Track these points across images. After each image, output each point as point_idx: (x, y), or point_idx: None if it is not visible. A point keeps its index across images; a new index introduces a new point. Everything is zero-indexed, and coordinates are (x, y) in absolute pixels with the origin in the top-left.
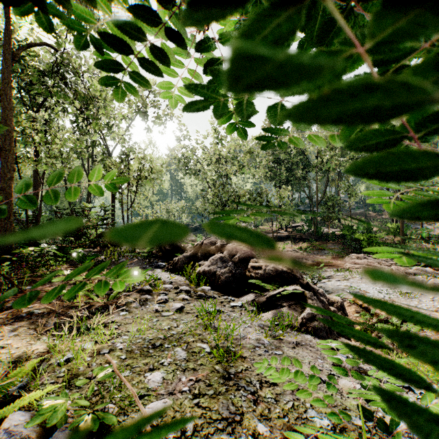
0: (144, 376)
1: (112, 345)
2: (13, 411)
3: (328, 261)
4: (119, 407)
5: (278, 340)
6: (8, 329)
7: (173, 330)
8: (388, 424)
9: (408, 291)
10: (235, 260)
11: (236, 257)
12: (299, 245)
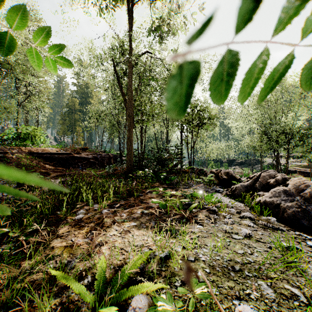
0: (232, 302)
1: (196, 254)
2: (137, 292)
3: None
4: None
5: None
6: (132, 220)
7: (248, 256)
8: None
9: None
10: (304, 196)
11: (306, 192)
12: None
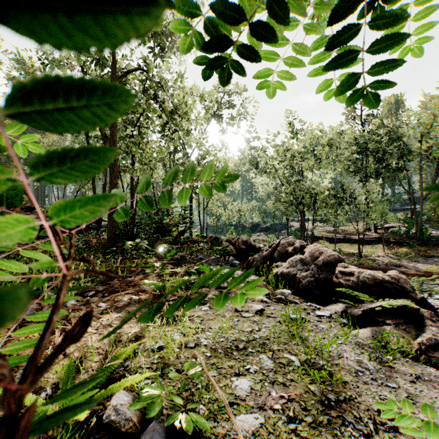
0: (230, 380)
1: (197, 340)
2: (119, 389)
3: None
4: (208, 409)
5: (387, 367)
6: (114, 310)
7: (255, 333)
8: None
9: None
10: (318, 264)
11: (320, 260)
12: (394, 249)
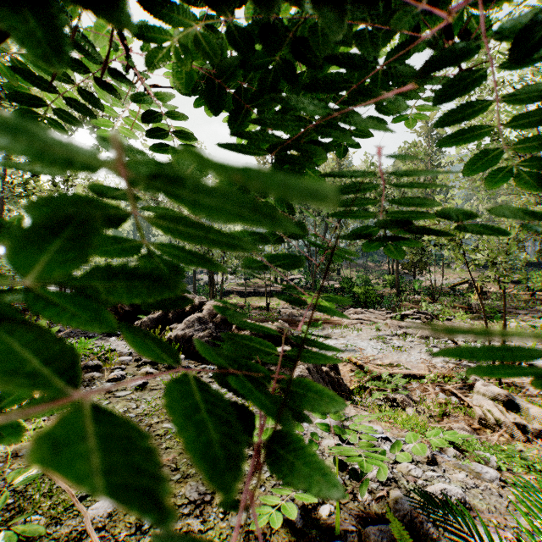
0: None
1: None
2: None
3: (326, 318)
4: (48, 516)
5: None
6: None
7: (130, 412)
8: (355, 470)
9: (400, 344)
10: (217, 321)
11: (219, 317)
12: None
